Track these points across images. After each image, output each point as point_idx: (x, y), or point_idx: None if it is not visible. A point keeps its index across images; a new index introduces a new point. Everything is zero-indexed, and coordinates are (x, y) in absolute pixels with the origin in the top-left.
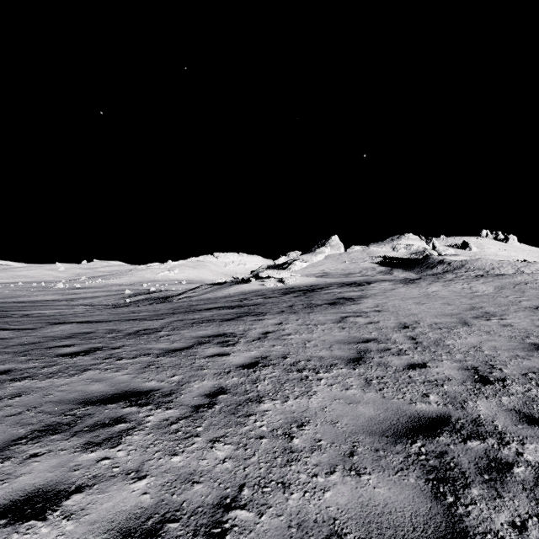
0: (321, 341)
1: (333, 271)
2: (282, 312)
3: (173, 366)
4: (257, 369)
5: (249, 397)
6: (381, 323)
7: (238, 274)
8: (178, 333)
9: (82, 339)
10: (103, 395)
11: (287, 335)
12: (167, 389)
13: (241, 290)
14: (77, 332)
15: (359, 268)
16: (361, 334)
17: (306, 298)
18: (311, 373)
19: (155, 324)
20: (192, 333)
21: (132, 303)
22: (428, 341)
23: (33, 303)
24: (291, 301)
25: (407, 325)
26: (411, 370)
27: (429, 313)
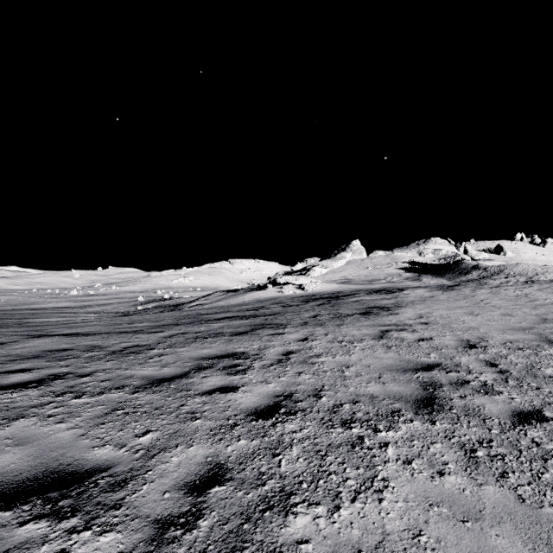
0: (364, 367)
1: (355, 277)
2: (306, 324)
3: (150, 412)
4: (278, 420)
5: (266, 495)
6: (437, 340)
7: (254, 280)
8: (175, 351)
9: (49, 360)
10: (5, 482)
11: (316, 357)
12: (123, 467)
13: (256, 297)
14: (51, 349)
15: (383, 274)
16: (416, 357)
17: (332, 307)
18: (365, 431)
19: (150, 339)
20: (192, 352)
21: (142, 311)
22: (516, 369)
23: (44, 310)
24: (315, 311)
25: (472, 343)
26: (527, 425)
27: (493, 327)
